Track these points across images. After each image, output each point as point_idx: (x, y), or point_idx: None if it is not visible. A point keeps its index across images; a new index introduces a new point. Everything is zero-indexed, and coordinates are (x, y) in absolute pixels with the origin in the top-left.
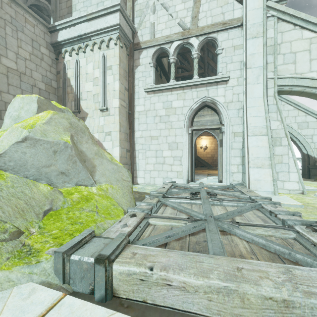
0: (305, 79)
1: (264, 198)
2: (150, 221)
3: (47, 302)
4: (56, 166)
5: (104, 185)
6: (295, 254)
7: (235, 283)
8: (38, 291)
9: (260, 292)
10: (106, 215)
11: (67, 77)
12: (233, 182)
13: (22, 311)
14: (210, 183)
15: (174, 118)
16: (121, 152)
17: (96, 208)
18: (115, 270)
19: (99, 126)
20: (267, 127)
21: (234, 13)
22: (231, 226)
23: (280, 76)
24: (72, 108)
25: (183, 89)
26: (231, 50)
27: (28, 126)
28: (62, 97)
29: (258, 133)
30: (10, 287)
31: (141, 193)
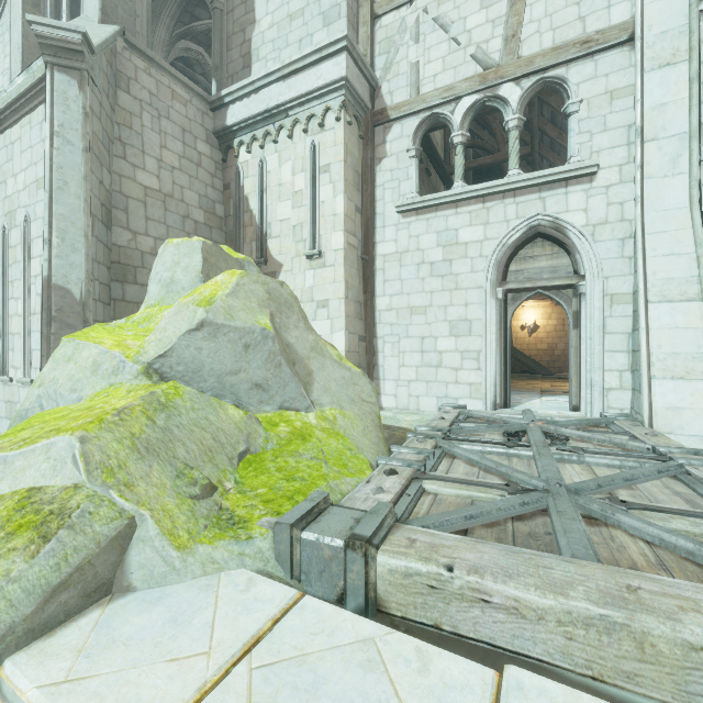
0: None
1: (693, 452)
2: (425, 486)
3: (279, 601)
4: (248, 373)
5: (329, 410)
6: None
7: (623, 610)
8: (260, 584)
9: (681, 634)
10: (340, 468)
11: (242, 194)
12: (608, 411)
13: (245, 608)
14: (549, 411)
15: (463, 266)
16: (349, 342)
17: (322, 453)
18: (382, 564)
19: (305, 289)
20: (700, 280)
21: (611, 13)
22: (607, 508)
23: None
24: (252, 255)
25: (484, 202)
26: (602, 102)
27: (204, 300)
28: (234, 234)
29: (677, 296)
30: (215, 572)
31: (394, 429)
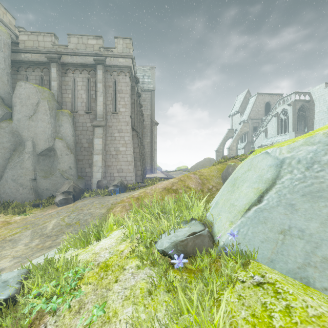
0: None
1: None
2: None
3: None
4: None
5: None
6: None
7: None
8: None
9: None
10: None
11: None
12: None
13: None
14: None
15: None
16: None
17: None
18: None
19: None
20: None
21: None
22: None
23: None
24: None
25: None
26: None
27: None
28: None
29: None
30: None
31: None
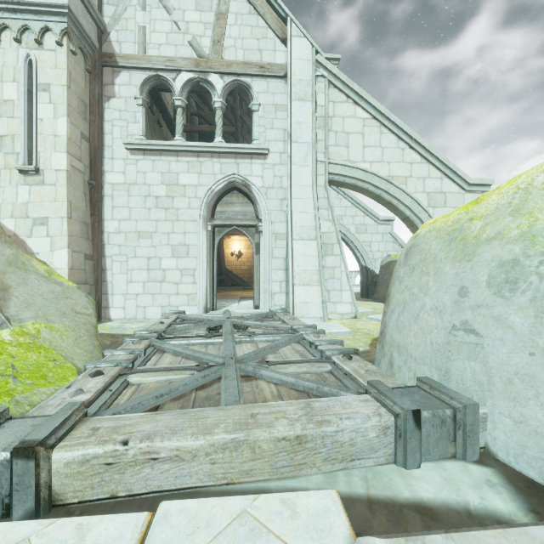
0: (359, 169)
1: (308, 326)
2: (130, 379)
3: None
4: None
5: (32, 325)
6: (323, 387)
7: (244, 431)
8: None
9: (273, 434)
10: (36, 380)
11: None
12: (274, 307)
13: None
14: (241, 310)
15: (182, 203)
16: (73, 260)
17: (12, 369)
18: (57, 461)
19: (18, 204)
20: (316, 229)
21: (276, 55)
22: (257, 367)
23: (332, 161)
24: None
25: (198, 156)
26: (271, 110)
27: None
28: None
29: (306, 237)
30: None
31: (118, 337)
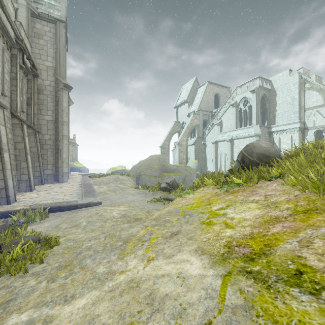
0: None
1: None
2: None
3: None
4: None
5: None
6: None
7: None
8: None
9: None
10: None
11: (274, 142)
12: None
13: None
14: None
15: None
16: None
17: None
18: None
19: None
20: None
21: None
22: None
23: None
24: None
25: None
26: None
27: None
28: None
29: None
30: None
31: None
